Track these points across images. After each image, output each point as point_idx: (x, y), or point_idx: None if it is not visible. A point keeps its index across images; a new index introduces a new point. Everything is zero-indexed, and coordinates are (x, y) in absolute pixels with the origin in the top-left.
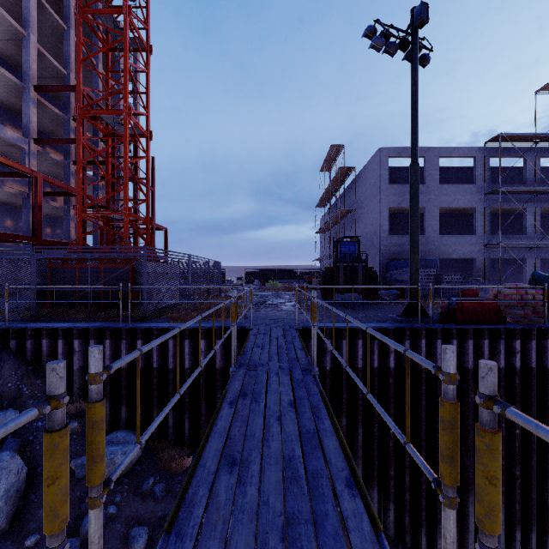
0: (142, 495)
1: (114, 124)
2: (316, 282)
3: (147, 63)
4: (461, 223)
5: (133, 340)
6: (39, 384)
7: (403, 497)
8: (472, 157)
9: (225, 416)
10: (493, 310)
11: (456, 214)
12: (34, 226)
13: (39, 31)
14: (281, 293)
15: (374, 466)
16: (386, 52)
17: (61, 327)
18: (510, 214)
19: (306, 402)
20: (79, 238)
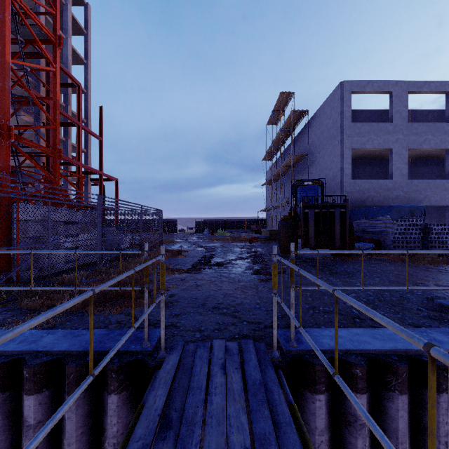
0: None
1: None
2: (265, 232)
3: None
4: (422, 169)
5: None
6: None
7: None
8: (444, 92)
9: None
10: None
11: (416, 159)
12: None
13: None
14: (230, 245)
15: None
16: None
17: None
18: None
19: None
20: None
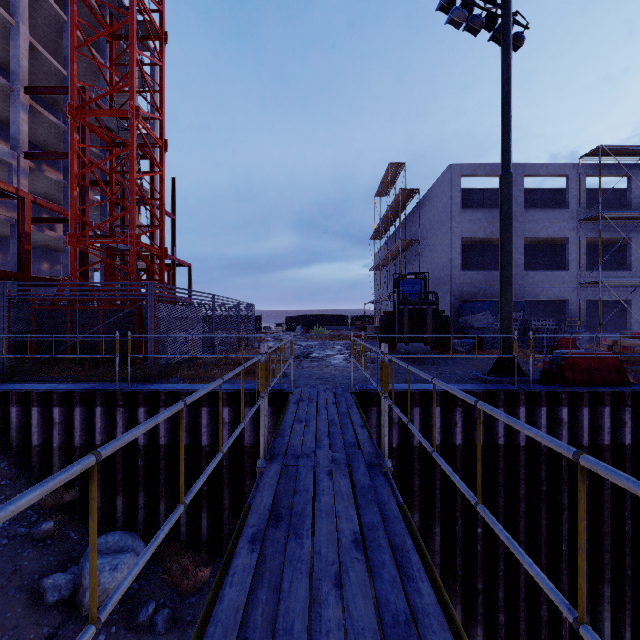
0: (138, 629)
1: (118, 129)
2: (371, 329)
3: (161, 55)
4: (549, 257)
5: (133, 407)
6: (5, 468)
7: (495, 619)
8: (564, 175)
9: (239, 574)
10: (613, 366)
11: (543, 246)
12: (21, 260)
13: (32, 22)
14: (329, 343)
15: (456, 577)
16: (467, 30)
17: (37, 390)
18: (609, 247)
19: (382, 538)
20: (72, 274)
